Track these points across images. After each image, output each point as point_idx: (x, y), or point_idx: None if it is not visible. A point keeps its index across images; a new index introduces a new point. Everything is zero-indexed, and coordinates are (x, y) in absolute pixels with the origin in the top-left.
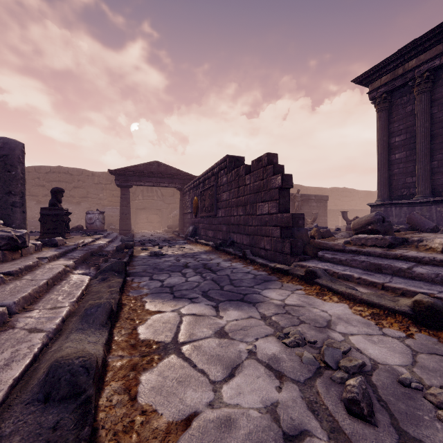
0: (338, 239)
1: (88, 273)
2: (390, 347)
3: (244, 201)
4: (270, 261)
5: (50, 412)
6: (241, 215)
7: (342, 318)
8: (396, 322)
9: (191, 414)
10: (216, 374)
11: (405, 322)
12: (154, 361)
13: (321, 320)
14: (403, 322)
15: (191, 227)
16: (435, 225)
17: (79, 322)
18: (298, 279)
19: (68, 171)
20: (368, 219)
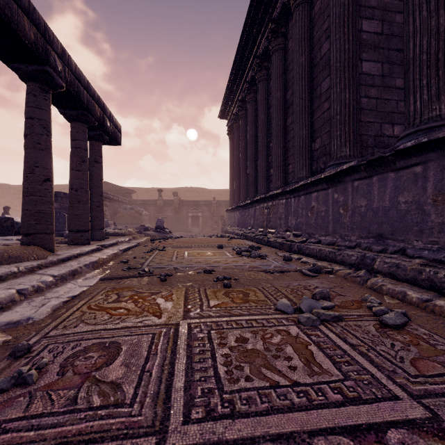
0: None
1: None
2: None
3: None
4: None
5: None
6: None
7: None
8: None
9: None
10: None
11: None
12: None
13: None
14: None
15: None
16: (157, 226)
17: None
18: None
19: None
20: None
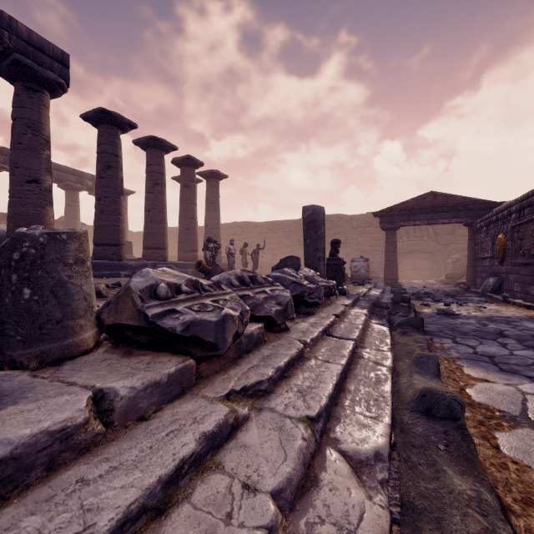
0: None
1: (382, 324)
2: None
3: None
4: None
5: (434, 422)
6: None
7: None
8: None
9: None
10: None
11: None
12: (503, 426)
13: None
14: None
15: (491, 278)
16: None
17: (415, 367)
18: None
19: (328, 218)
20: None
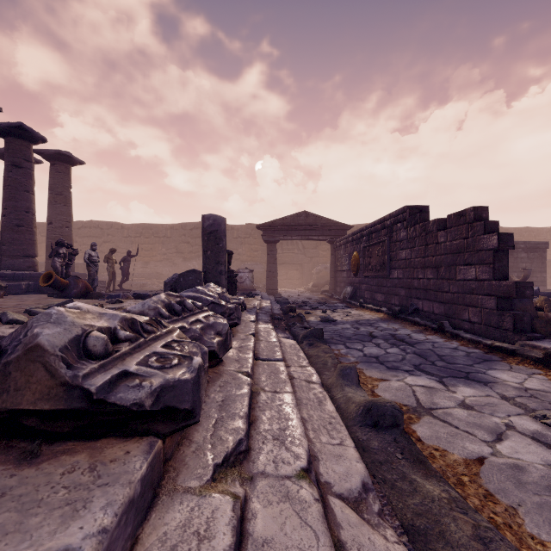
0: None
1: (287, 337)
2: None
3: (435, 262)
4: (480, 336)
5: (382, 433)
6: (431, 279)
7: None
8: None
9: (479, 457)
10: (482, 436)
11: None
12: (413, 419)
13: None
14: None
15: (349, 287)
16: None
17: (343, 380)
18: (532, 361)
19: None
20: None
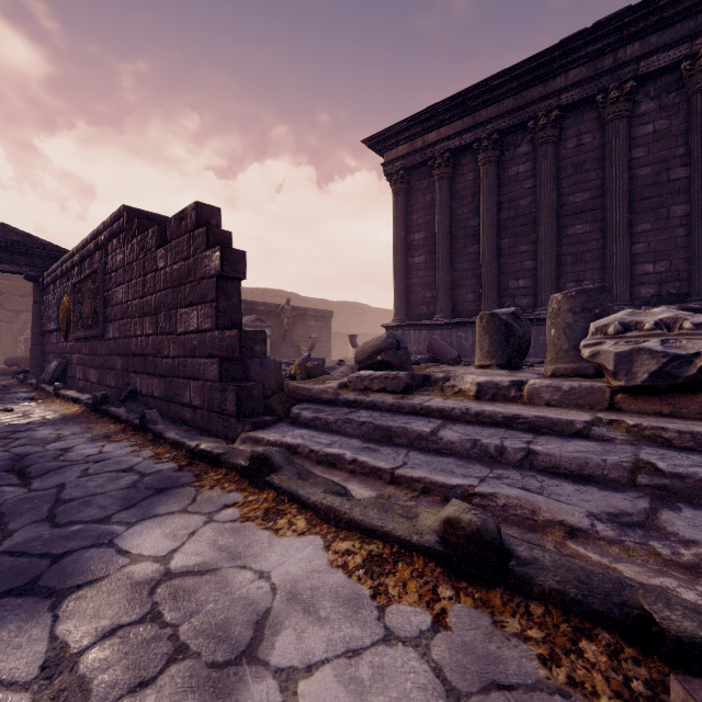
0: (330, 380)
1: None
2: (399, 701)
3: (155, 304)
4: (202, 431)
5: None
6: (150, 335)
7: (300, 595)
8: (414, 577)
9: None
10: None
11: (430, 574)
12: None
13: (243, 620)
14: (426, 572)
15: (55, 362)
16: (458, 355)
17: None
18: (238, 475)
19: None
20: (377, 345)
